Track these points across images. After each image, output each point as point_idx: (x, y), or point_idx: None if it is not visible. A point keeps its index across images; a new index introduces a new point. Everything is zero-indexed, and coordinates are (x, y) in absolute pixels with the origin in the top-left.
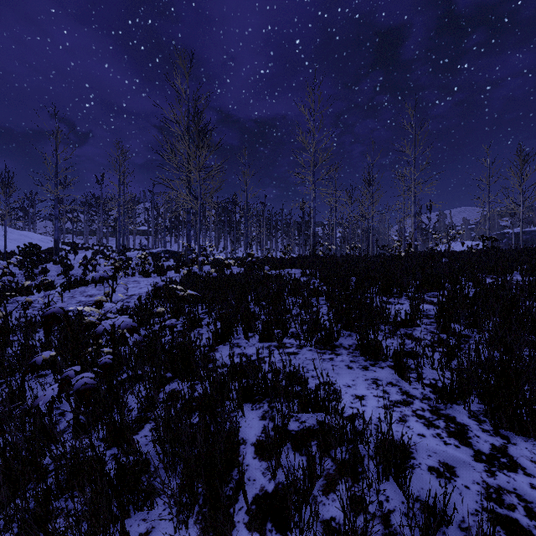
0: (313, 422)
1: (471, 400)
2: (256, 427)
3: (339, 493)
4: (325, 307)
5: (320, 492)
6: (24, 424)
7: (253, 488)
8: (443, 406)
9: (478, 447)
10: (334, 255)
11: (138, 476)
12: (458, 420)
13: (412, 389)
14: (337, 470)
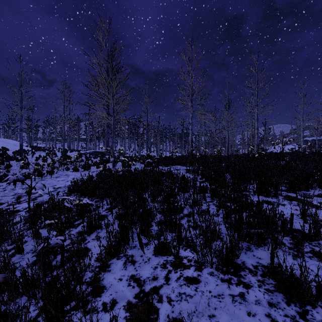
0: None
1: None
2: None
3: None
4: (212, 206)
5: None
6: None
7: None
8: None
9: None
10: (206, 155)
11: None
12: None
13: None
14: None
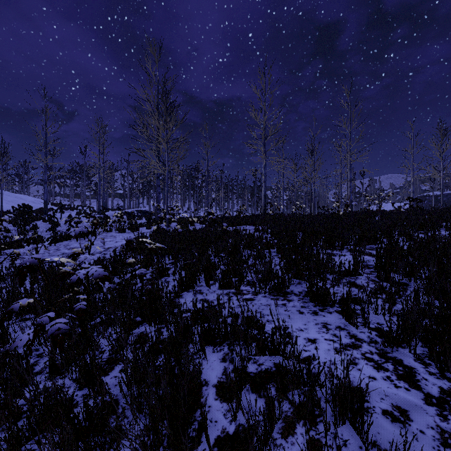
0: (270, 364)
1: (414, 344)
2: (217, 369)
3: (298, 436)
4: (276, 258)
5: (279, 434)
6: (2, 366)
7: (215, 430)
8: (389, 349)
9: (427, 390)
10: (282, 214)
11: (105, 419)
12: (405, 363)
13: (359, 333)
14: (295, 412)
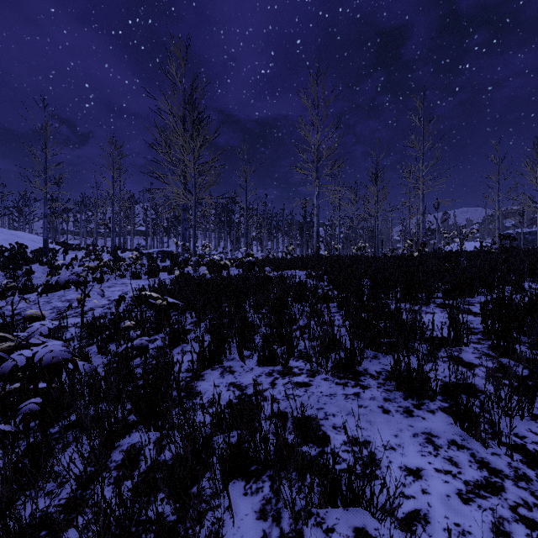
0: (347, 531)
1: None
2: (251, 536)
3: None
4: (338, 317)
5: None
6: None
7: None
8: None
9: None
10: (340, 256)
11: None
12: None
13: (491, 457)
14: None
